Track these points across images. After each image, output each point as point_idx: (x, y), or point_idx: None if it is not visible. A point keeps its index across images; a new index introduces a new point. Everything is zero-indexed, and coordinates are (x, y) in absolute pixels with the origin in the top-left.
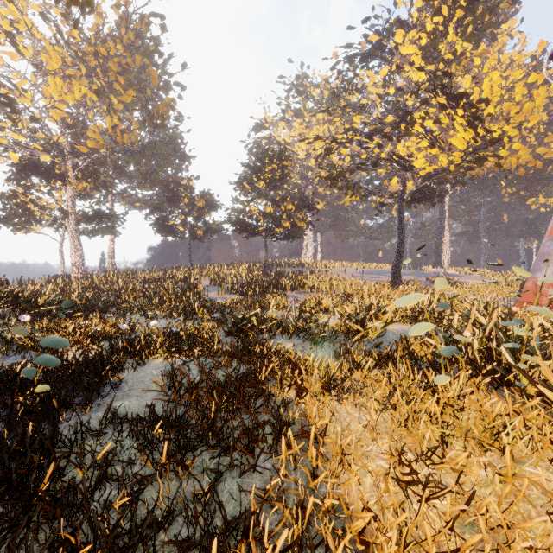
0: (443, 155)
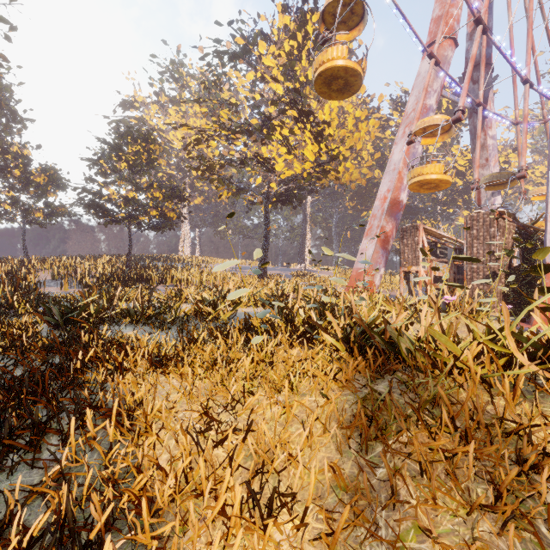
0: (298, 163)
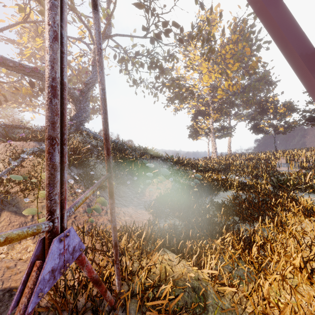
0: None
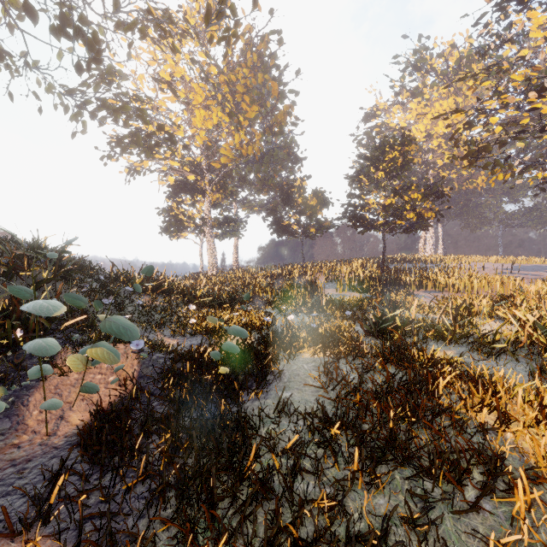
0: None
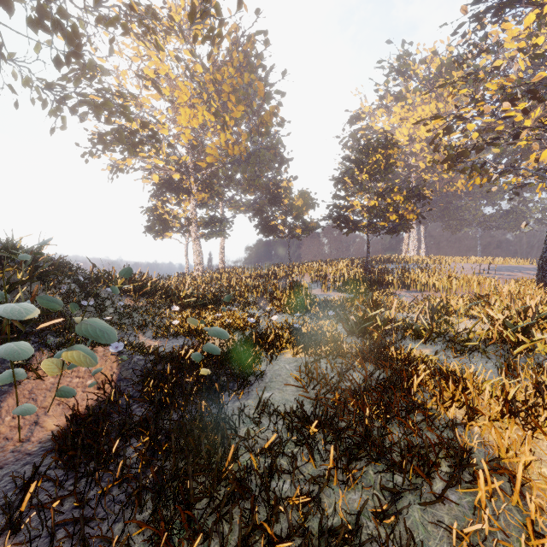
0: None
